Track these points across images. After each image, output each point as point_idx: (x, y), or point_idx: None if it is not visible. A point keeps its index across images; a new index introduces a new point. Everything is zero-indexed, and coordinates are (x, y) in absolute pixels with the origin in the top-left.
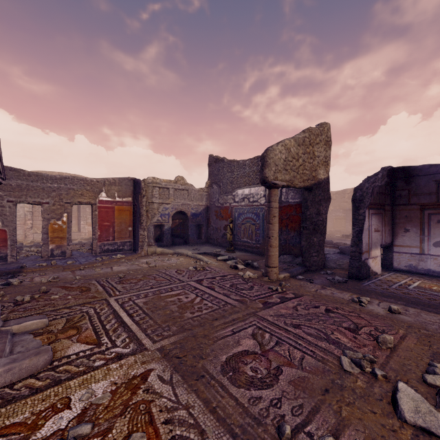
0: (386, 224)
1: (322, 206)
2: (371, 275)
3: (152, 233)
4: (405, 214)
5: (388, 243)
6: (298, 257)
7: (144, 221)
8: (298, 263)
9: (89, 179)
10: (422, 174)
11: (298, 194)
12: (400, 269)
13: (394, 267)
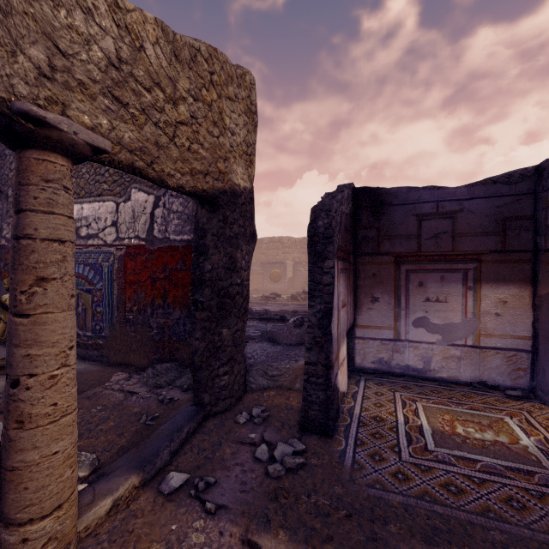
0: (351, 289)
1: (240, 250)
2: (340, 404)
3: None
4: (373, 271)
5: (352, 324)
6: (189, 366)
7: None
8: (188, 386)
9: None
10: (398, 203)
11: (190, 224)
12: (366, 368)
13: (356, 365)
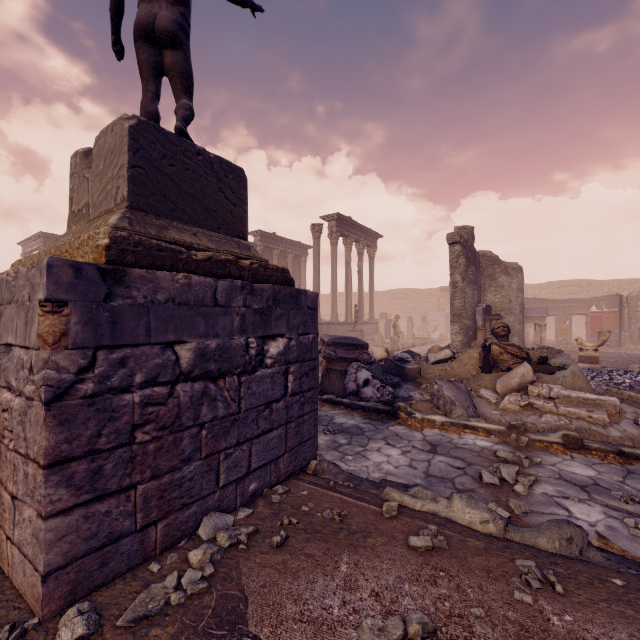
0: None
1: None
2: None
3: (637, 335)
4: None
5: None
6: None
7: (624, 326)
8: None
9: (583, 299)
10: None
11: None
12: None
13: None
